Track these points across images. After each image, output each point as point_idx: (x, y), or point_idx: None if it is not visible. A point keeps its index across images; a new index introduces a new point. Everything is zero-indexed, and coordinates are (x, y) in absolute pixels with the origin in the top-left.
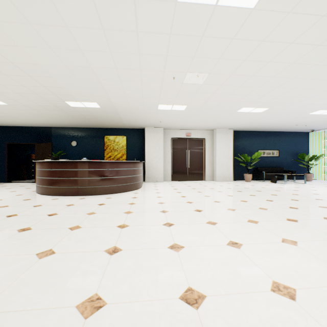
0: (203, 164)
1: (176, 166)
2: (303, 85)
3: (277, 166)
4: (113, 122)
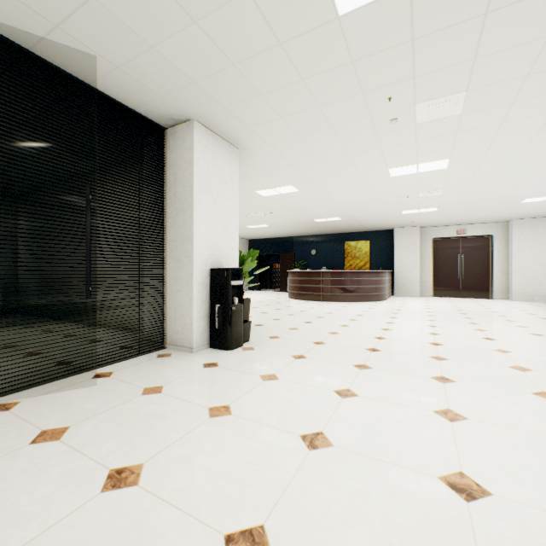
0: (488, 274)
1: (441, 276)
2: None
3: None
4: (354, 227)
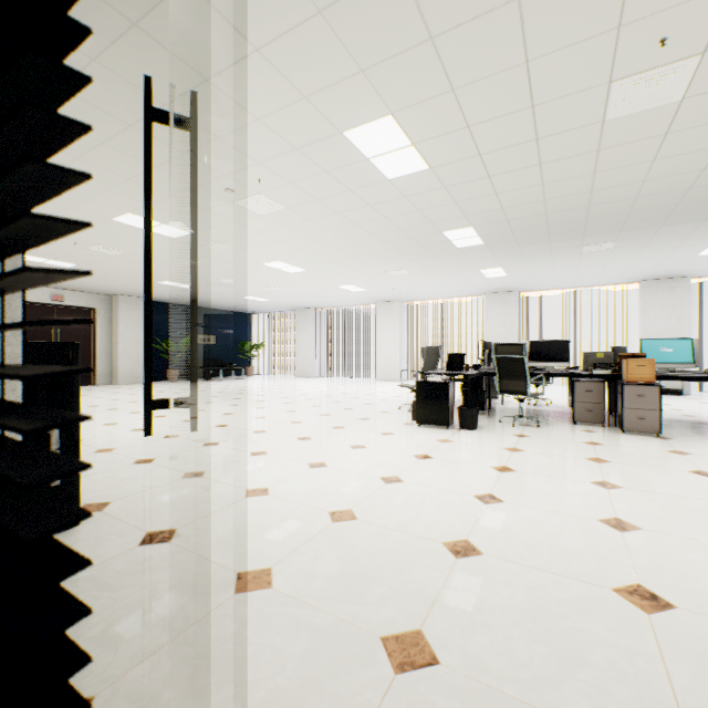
0: (91, 355)
1: None
2: (227, 278)
3: (215, 358)
4: None
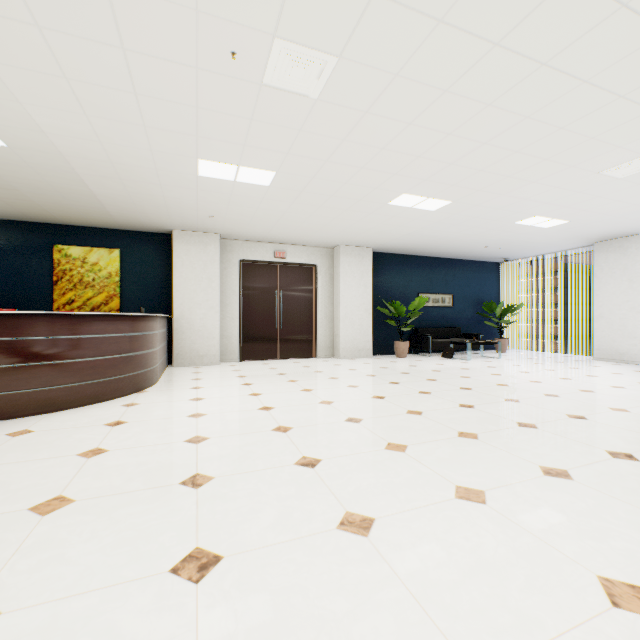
0: (312, 321)
1: (252, 326)
2: (536, 145)
3: (450, 326)
4: (75, 206)
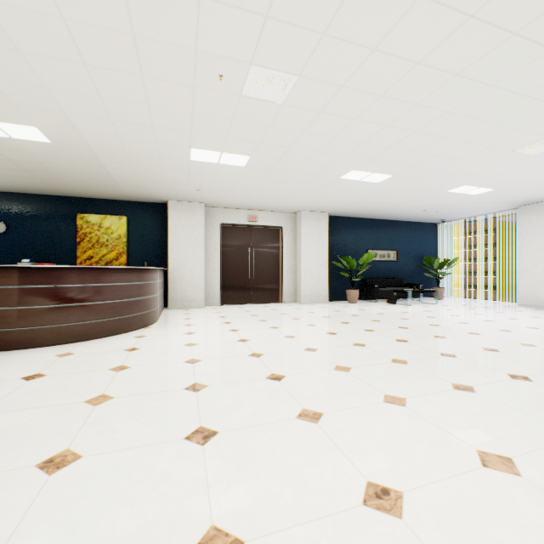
0: (278, 273)
1: (230, 277)
2: (458, 132)
3: (394, 277)
4: (95, 184)
